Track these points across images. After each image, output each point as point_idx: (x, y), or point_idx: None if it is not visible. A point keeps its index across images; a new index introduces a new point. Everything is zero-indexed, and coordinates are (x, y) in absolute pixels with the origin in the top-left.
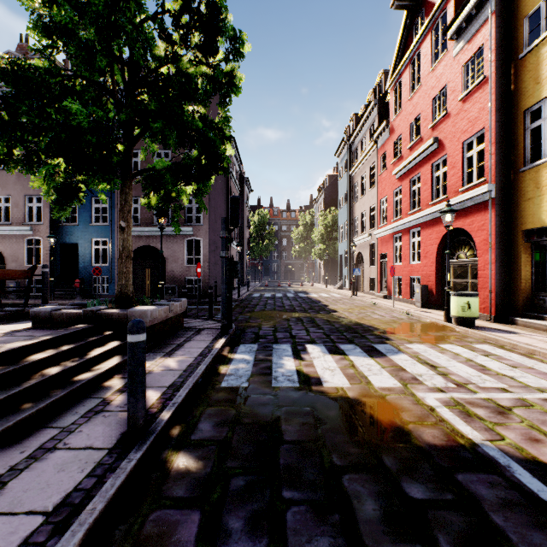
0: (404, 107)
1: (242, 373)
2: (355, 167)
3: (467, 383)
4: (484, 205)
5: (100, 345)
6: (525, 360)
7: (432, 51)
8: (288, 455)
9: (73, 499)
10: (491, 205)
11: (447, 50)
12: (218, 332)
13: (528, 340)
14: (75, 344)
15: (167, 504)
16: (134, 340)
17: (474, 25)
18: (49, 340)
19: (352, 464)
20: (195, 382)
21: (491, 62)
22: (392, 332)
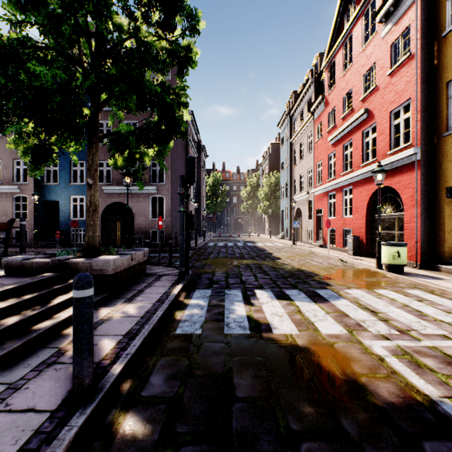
0: (338, 83)
1: (196, 319)
2: (295, 136)
3: (409, 329)
4: (410, 166)
5: (64, 293)
6: None
7: (363, 34)
8: (241, 416)
9: None
10: (416, 166)
11: (376, 32)
12: (176, 278)
13: None
14: (38, 293)
15: None
16: (79, 296)
17: (401, 8)
18: (13, 289)
19: (309, 428)
20: (150, 329)
21: (416, 40)
22: (331, 278)
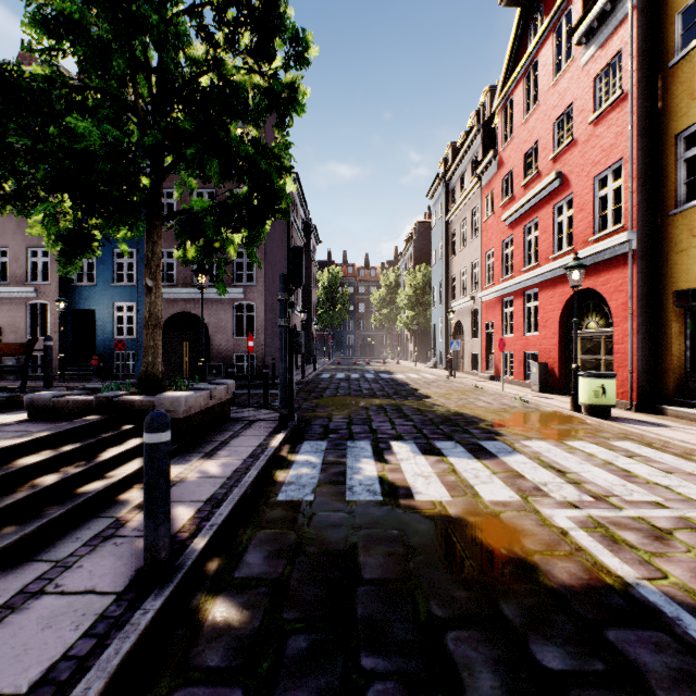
0: (517, 133)
1: (306, 480)
2: (453, 212)
3: (608, 495)
4: (622, 259)
5: (116, 444)
6: (682, 463)
7: (554, 60)
8: (368, 601)
9: (58, 673)
10: (631, 259)
11: (573, 58)
12: (275, 425)
13: (683, 436)
14: (82, 443)
15: (195, 679)
16: (153, 441)
17: (609, 24)
18: (47, 438)
19: (458, 615)
20: (242, 494)
21: (631, 72)
22: (504, 425)
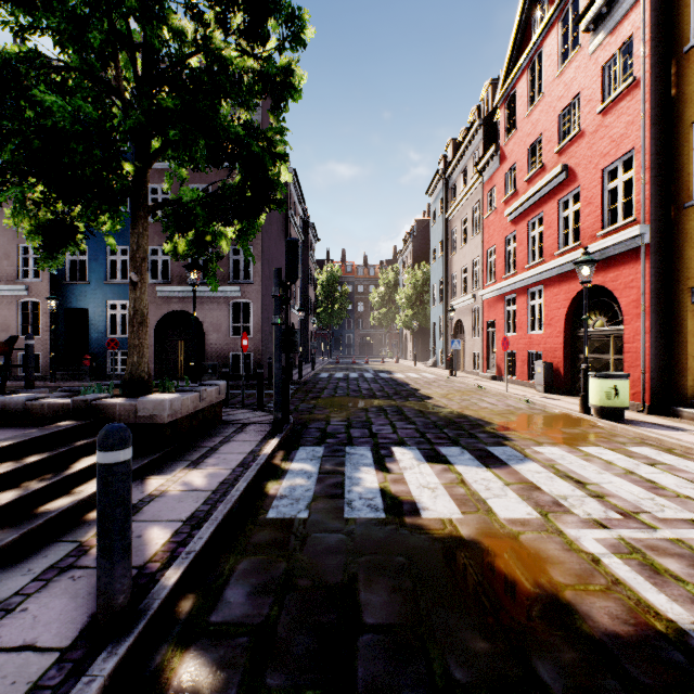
0: (520, 126)
1: (300, 493)
2: (454, 209)
3: (636, 511)
4: (633, 254)
5: (92, 452)
6: None
7: (559, 50)
8: (371, 657)
9: None
10: (644, 253)
11: (580, 47)
12: (269, 429)
13: None
14: (50, 453)
15: None
16: (108, 461)
17: (620, 9)
18: (9, 447)
19: (483, 678)
20: (227, 512)
21: (644, 58)
22: (511, 429)
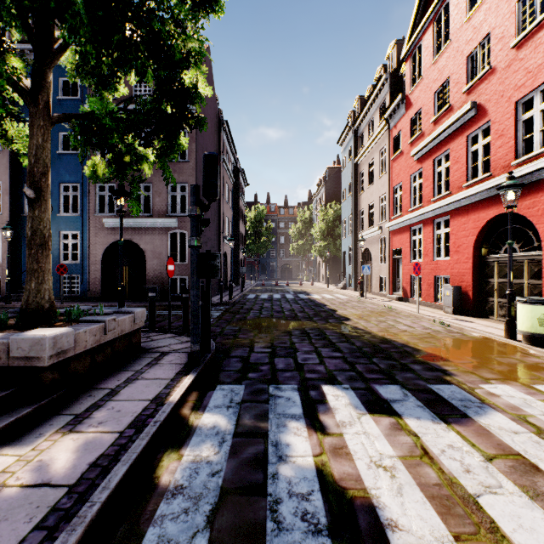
0: (426, 74)
1: (203, 482)
2: (362, 154)
3: None
4: None
5: None
6: None
7: None
8: None
9: None
10: None
11: None
12: (187, 360)
13: None
14: None
15: None
16: None
17: None
18: None
19: None
20: None
21: None
22: (443, 357)
